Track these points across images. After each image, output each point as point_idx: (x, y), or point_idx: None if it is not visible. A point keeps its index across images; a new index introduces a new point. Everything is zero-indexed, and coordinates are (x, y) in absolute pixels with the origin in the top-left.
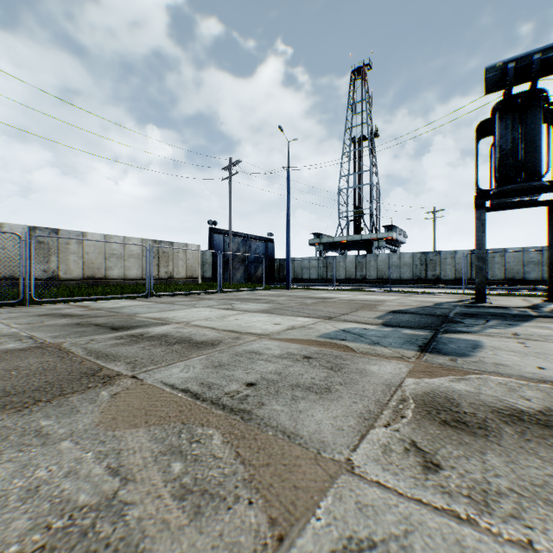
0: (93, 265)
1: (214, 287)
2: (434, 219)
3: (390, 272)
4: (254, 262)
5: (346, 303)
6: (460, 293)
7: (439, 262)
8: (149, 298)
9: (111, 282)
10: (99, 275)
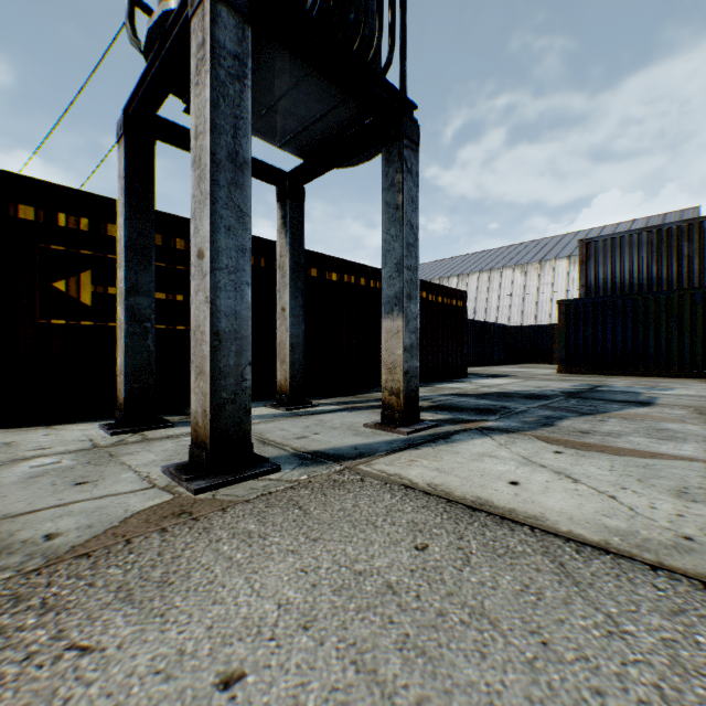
0: None
1: None
2: None
3: None
4: None
5: None
6: None
7: None
8: None
9: None
10: None
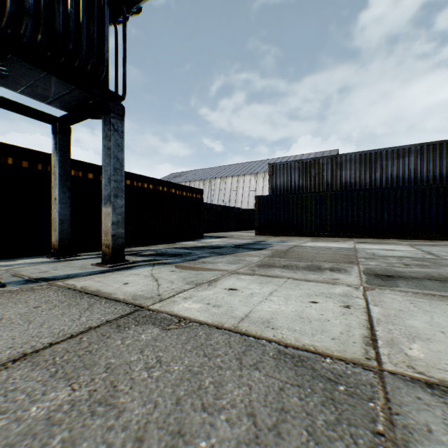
0: None
1: None
2: None
3: None
4: None
5: (308, 257)
6: None
7: None
8: None
9: None
10: None
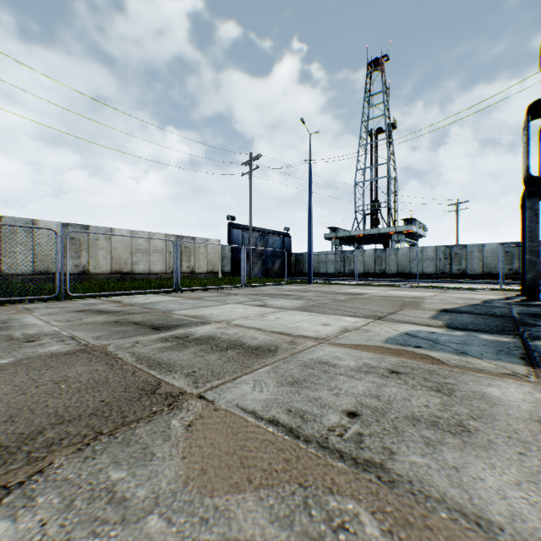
0: (120, 260)
1: (236, 281)
2: (457, 211)
3: (417, 267)
4: (271, 256)
5: (383, 300)
6: (498, 289)
7: (465, 256)
8: (176, 293)
9: (136, 276)
10: (126, 269)
